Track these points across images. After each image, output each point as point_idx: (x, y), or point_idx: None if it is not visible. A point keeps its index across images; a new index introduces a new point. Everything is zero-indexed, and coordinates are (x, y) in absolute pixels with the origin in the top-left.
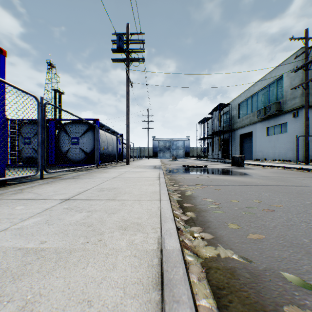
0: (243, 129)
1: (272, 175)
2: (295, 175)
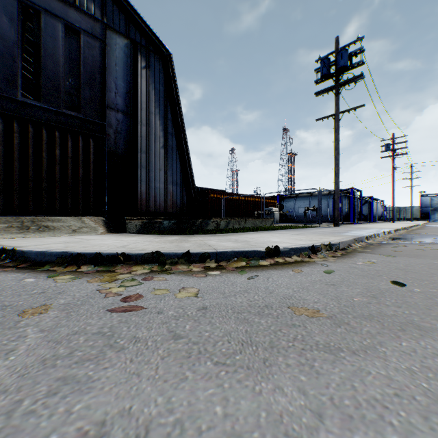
0: None
1: None
2: None
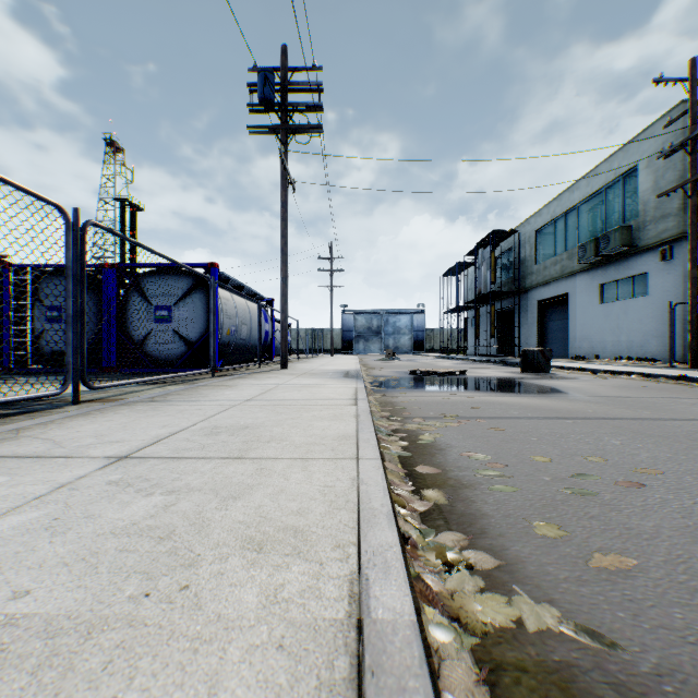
0: (545, 288)
1: (619, 393)
2: (672, 393)
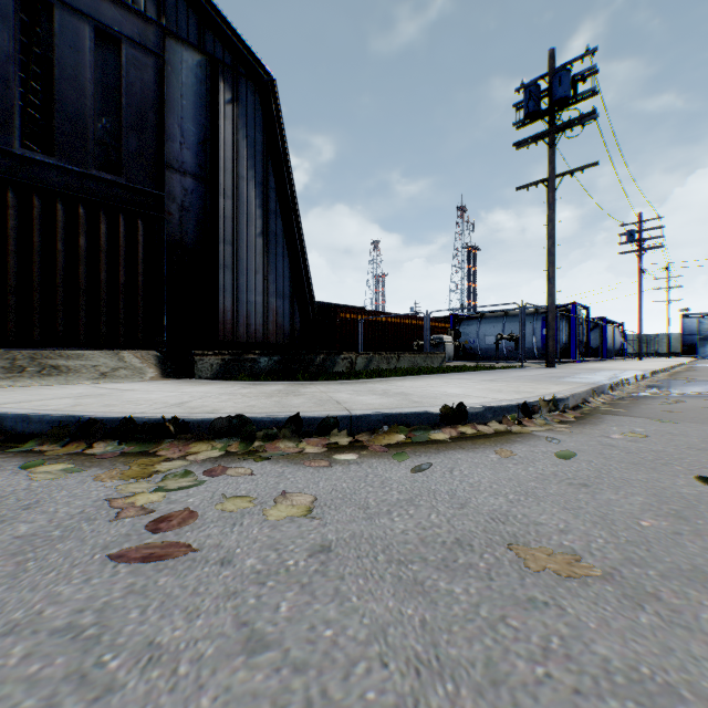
0: None
1: None
2: None
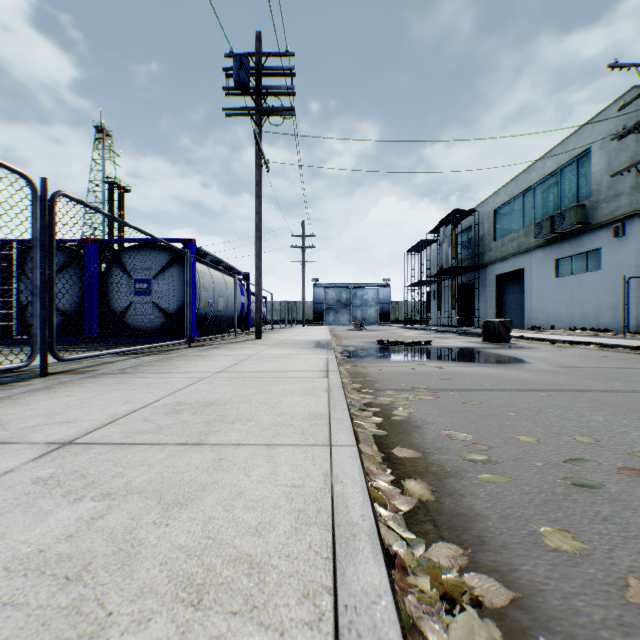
0: (503, 263)
1: (583, 363)
2: (634, 363)
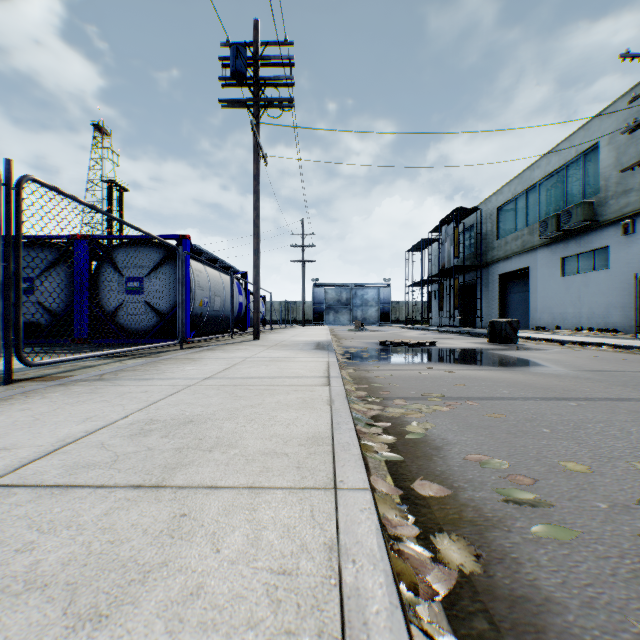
0: (506, 262)
1: (602, 366)
2: None
